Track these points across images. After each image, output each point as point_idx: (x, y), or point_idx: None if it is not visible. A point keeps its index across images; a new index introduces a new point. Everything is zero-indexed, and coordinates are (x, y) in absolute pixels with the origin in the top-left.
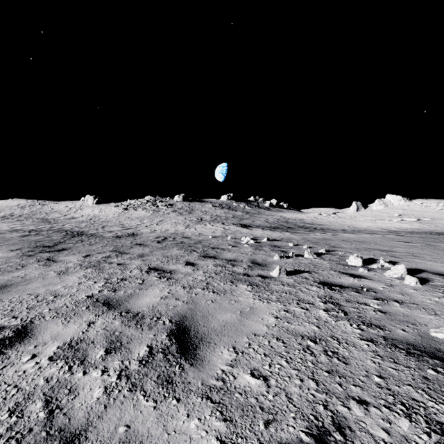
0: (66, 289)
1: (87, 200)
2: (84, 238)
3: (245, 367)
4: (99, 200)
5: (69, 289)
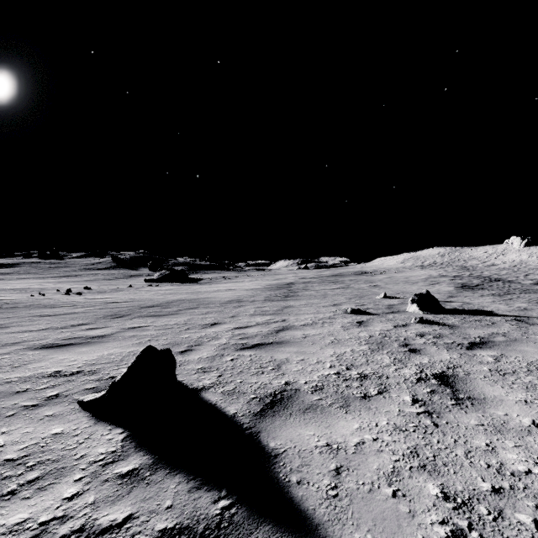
0: (482, 299)
1: (511, 243)
2: (500, 283)
3: (537, 314)
4: (529, 242)
5: (484, 299)
